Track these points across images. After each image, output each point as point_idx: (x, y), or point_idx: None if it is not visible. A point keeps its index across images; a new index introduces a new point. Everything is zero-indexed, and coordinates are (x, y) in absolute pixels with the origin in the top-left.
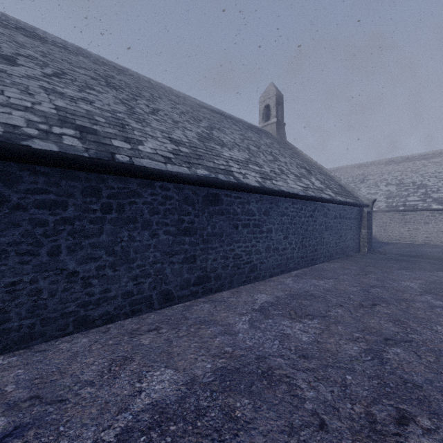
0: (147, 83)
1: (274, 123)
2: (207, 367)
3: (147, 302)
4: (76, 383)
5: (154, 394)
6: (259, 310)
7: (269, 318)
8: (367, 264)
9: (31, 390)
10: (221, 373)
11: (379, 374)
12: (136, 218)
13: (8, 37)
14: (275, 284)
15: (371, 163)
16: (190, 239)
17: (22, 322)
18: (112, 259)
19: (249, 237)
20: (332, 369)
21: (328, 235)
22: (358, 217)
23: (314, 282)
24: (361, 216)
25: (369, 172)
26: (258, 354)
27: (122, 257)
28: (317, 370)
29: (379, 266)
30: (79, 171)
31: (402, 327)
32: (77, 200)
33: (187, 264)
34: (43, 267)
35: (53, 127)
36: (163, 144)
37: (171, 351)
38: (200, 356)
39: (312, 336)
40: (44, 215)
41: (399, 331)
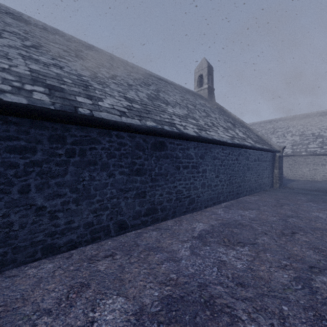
0: (108, 57)
1: (206, 88)
2: (154, 295)
3: (105, 231)
4: (35, 311)
5: (105, 326)
6: (198, 237)
7: (207, 245)
8: (281, 197)
9: None
10: (167, 302)
11: (313, 304)
12: (95, 161)
13: None
14: (209, 214)
15: (279, 119)
16: (140, 178)
17: None
18: (75, 196)
19: (188, 176)
20: (268, 299)
21: (249, 174)
22: (272, 160)
23: (241, 213)
24: (274, 159)
25: (278, 125)
26: (200, 282)
27: (83, 193)
28: (254, 300)
29: (291, 199)
30: (47, 121)
31: (322, 255)
32: (44, 146)
33: (138, 199)
34: (14, 203)
35: (25, 85)
36: (119, 101)
37: (123, 277)
38: (148, 283)
39: (245, 263)
40: (15, 159)
41: (321, 259)
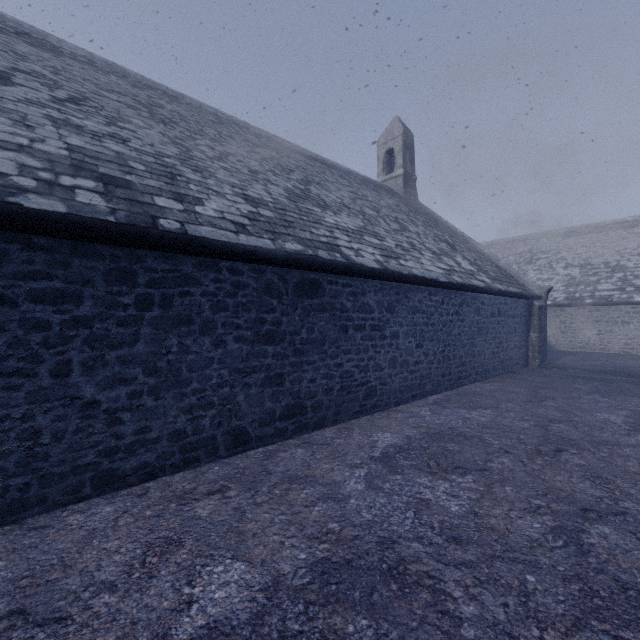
0: (212, 116)
1: (400, 176)
2: (299, 558)
3: (209, 447)
4: (87, 586)
5: (213, 609)
6: (380, 459)
7: (397, 473)
8: (541, 384)
9: (13, 599)
10: (323, 569)
11: (580, 572)
12: (190, 317)
13: (3, 44)
14: (403, 417)
15: (542, 235)
16: (274, 348)
17: (9, 482)
18: (153, 381)
19: (365, 346)
20: (502, 564)
21: (482, 342)
22: (526, 314)
23: (463, 414)
24: (530, 313)
25: (540, 247)
26: (381, 536)
27: (168, 377)
28: (478, 565)
29: (559, 389)
30: (102, 244)
31: (607, 489)
32: (97, 289)
33: (270, 388)
34: (42, 395)
35: (62, 176)
36: (234, 204)
37: (243, 529)
38: (289, 539)
39: (466, 503)
40: (45, 313)
41: (603, 496)
